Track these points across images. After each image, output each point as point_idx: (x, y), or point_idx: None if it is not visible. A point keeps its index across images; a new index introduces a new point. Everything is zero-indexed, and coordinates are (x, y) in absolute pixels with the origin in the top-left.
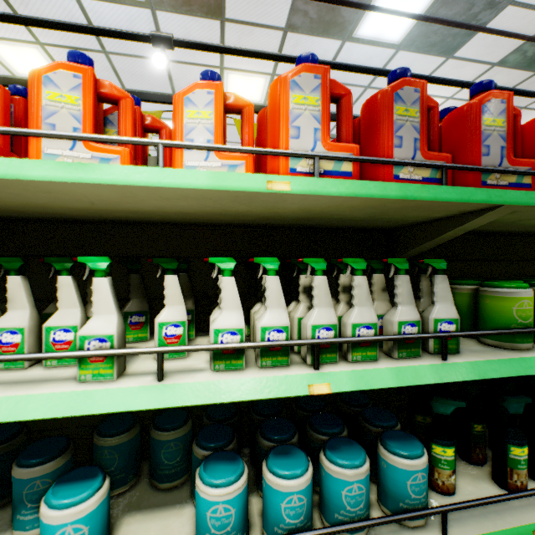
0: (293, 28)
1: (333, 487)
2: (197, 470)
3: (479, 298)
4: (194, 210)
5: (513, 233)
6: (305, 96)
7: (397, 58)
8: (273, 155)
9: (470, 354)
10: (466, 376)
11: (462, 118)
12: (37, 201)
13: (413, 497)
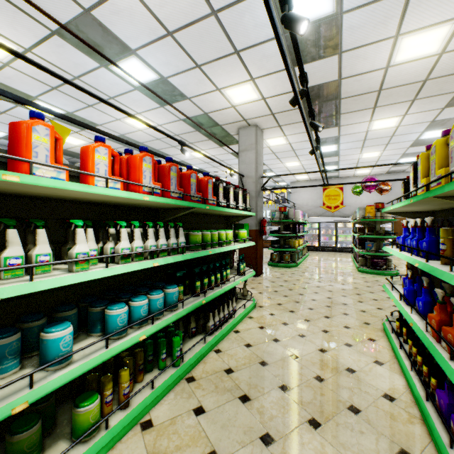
0: (62, 36)
1: (154, 303)
2: (106, 310)
3: (189, 236)
4: (96, 199)
5: (194, 213)
6: (147, 164)
7: (135, 92)
8: (141, 186)
9: (188, 253)
10: (189, 258)
11: (186, 177)
12: (26, 189)
13: (175, 300)
